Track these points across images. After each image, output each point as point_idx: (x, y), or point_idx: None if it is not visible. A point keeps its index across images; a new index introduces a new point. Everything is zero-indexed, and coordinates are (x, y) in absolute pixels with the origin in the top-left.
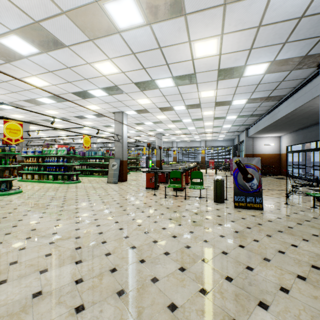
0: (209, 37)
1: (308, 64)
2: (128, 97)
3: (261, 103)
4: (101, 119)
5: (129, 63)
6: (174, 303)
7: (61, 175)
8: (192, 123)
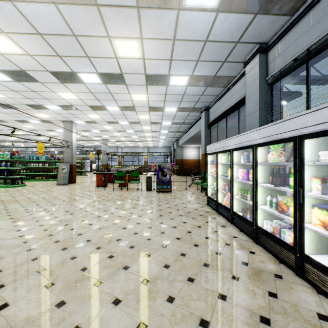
0: (140, 94)
1: (197, 111)
2: (81, 112)
3: (181, 125)
4: (46, 124)
5: (87, 96)
6: (120, 216)
7: (2, 179)
8: (135, 133)
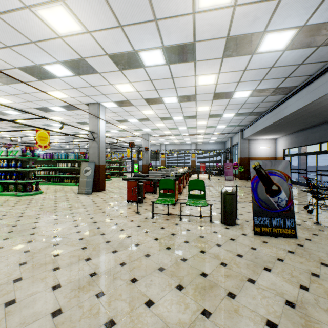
0: None
1: None
2: (103, 80)
3: (266, 97)
4: (72, 113)
5: (95, 12)
6: None
7: (13, 184)
8: (183, 122)
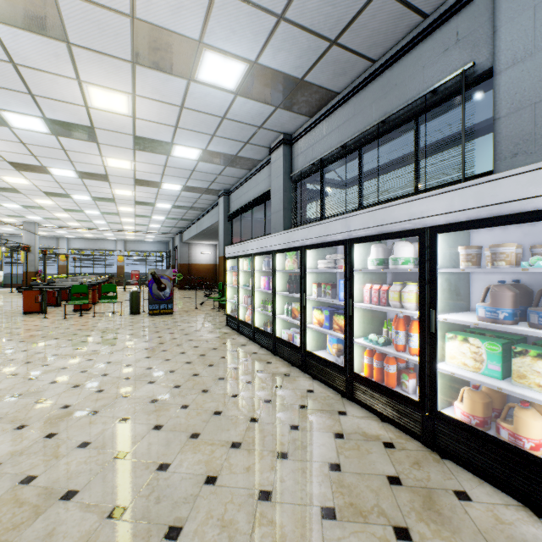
0: (122, 159)
1: (213, 193)
2: None
3: (187, 210)
4: None
5: (10, 146)
6: (96, 350)
7: None
8: (101, 216)
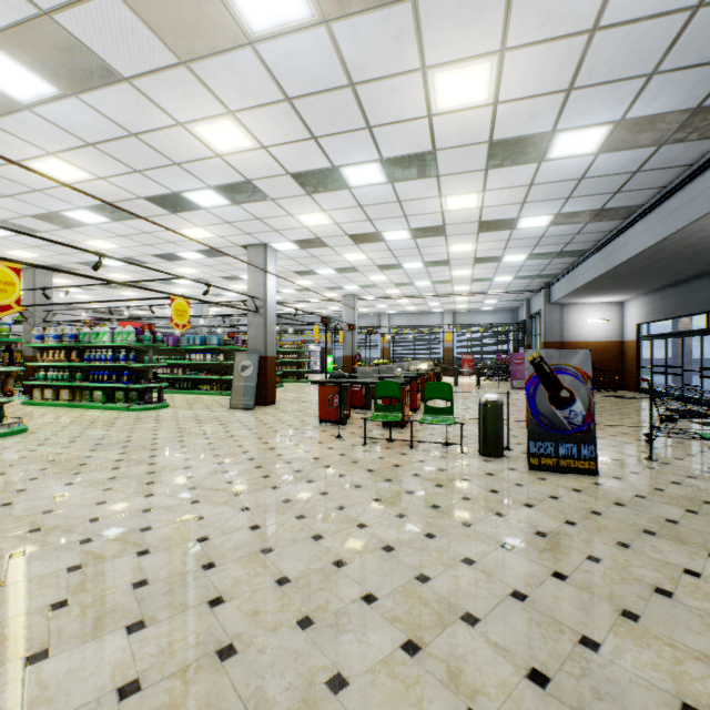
0: (470, 58)
1: (702, 130)
2: (278, 210)
3: (584, 224)
4: (216, 261)
5: (277, 124)
6: None
7: (122, 390)
8: (424, 272)
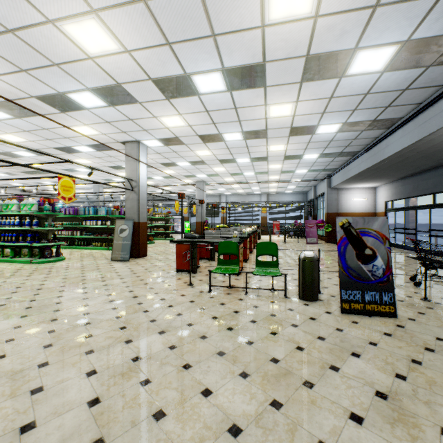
0: None
1: None
2: (145, 112)
3: (360, 132)
4: (104, 154)
5: (136, 26)
6: None
7: (27, 247)
8: (250, 165)
